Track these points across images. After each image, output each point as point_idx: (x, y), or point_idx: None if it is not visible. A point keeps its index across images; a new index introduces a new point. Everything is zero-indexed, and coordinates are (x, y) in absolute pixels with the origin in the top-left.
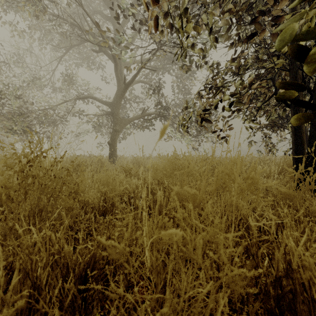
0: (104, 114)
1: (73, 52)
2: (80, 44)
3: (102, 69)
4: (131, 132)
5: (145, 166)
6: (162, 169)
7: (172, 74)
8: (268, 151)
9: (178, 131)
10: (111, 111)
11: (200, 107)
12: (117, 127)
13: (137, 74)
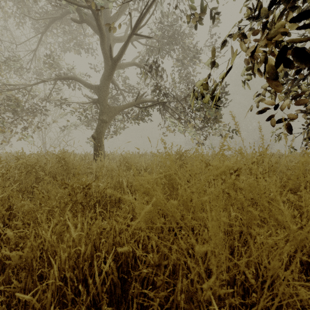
0: (90, 102)
1: (56, 31)
2: (60, 16)
3: (92, 54)
4: (124, 125)
5: (137, 167)
6: (173, 211)
7: (172, 56)
8: (309, 147)
9: (181, 122)
10: (98, 98)
11: (209, 92)
12: (104, 116)
13: (127, 45)
